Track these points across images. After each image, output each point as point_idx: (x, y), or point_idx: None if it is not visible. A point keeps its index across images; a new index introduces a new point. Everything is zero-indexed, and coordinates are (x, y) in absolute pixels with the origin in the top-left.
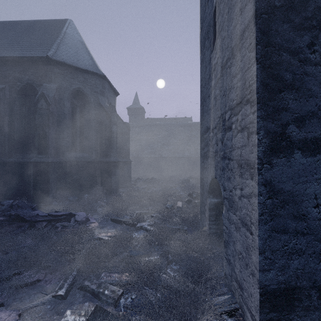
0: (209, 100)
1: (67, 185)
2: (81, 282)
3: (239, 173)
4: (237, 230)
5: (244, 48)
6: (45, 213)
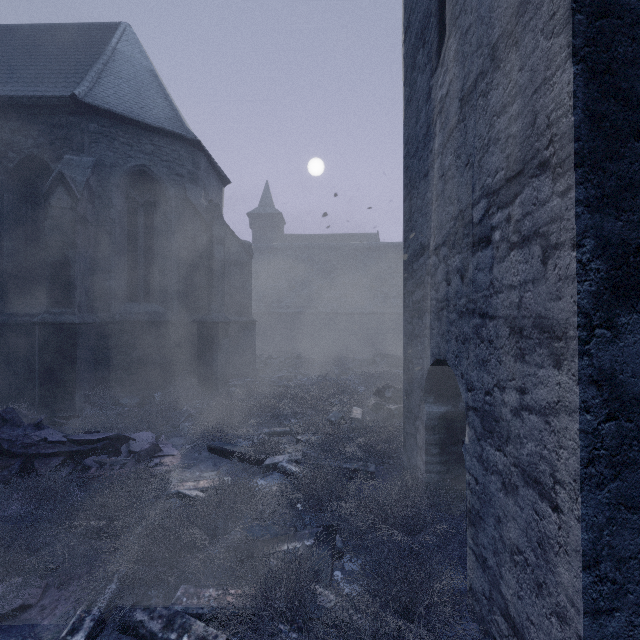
0: (428, 183)
1: (117, 373)
2: (126, 614)
3: (515, 350)
4: (510, 493)
5: (531, 34)
6: (62, 436)
